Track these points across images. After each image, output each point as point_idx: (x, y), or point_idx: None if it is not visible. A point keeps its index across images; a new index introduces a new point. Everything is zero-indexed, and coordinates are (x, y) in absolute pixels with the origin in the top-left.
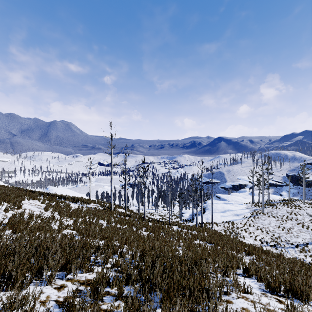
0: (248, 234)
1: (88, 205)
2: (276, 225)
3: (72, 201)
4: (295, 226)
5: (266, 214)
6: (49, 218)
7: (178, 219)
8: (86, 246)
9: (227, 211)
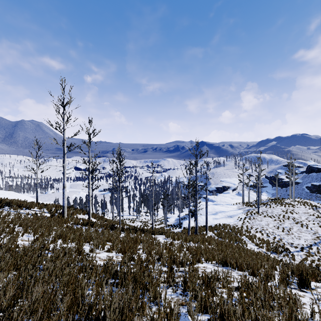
0: (249, 239)
1: (24, 211)
2: (274, 226)
3: None
4: (294, 226)
5: (262, 214)
6: None
7: (163, 225)
8: None
9: (219, 212)
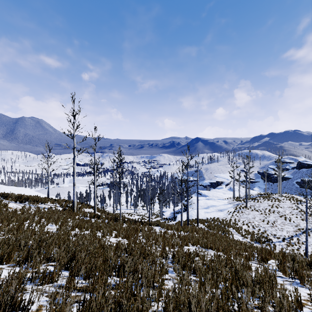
0: (235, 231)
1: (41, 206)
2: (260, 219)
3: (15, 200)
4: (278, 219)
5: (249, 208)
6: None
7: (159, 218)
8: None
9: (211, 207)
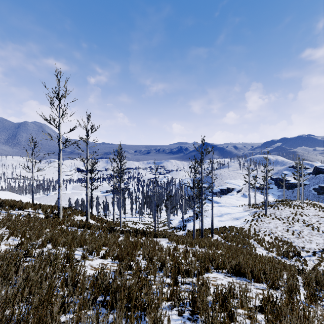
0: (257, 243)
1: (16, 212)
2: (283, 229)
3: None
4: (304, 229)
5: (270, 216)
6: None
7: (166, 227)
8: None
9: (225, 214)
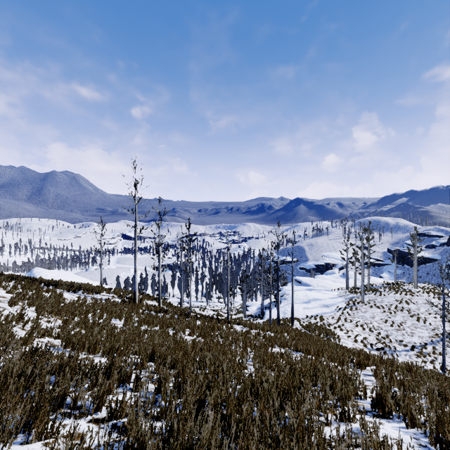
0: (344, 334)
1: (96, 296)
2: (382, 320)
3: (68, 289)
4: (408, 319)
5: (368, 304)
6: (14, 318)
7: (241, 315)
8: (64, 370)
9: (313, 301)
